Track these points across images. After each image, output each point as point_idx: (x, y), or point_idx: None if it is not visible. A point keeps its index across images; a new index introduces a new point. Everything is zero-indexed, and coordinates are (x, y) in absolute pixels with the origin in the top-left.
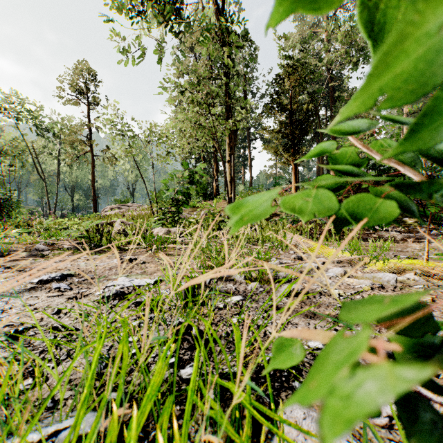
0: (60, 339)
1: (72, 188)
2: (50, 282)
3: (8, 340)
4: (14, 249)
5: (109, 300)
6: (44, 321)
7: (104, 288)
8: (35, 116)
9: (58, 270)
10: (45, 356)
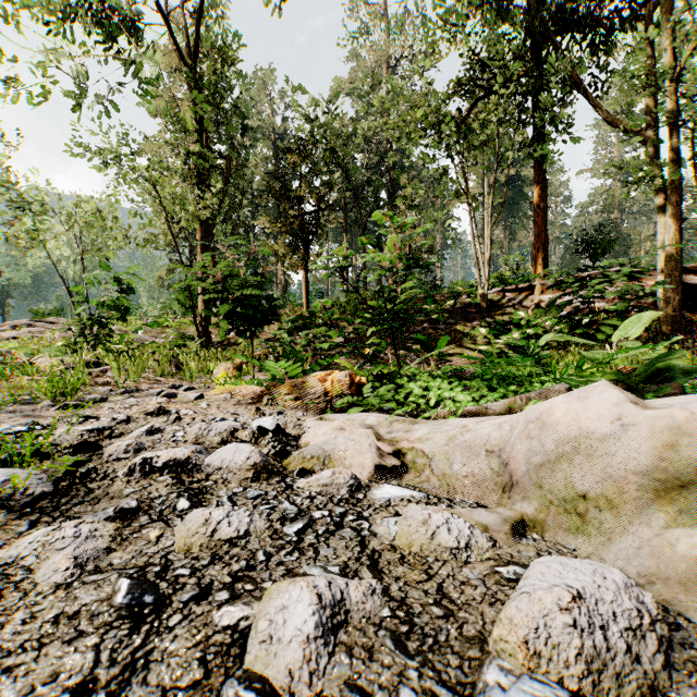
0: None
1: None
2: None
3: None
4: None
5: None
6: None
7: None
8: None
9: None
10: None
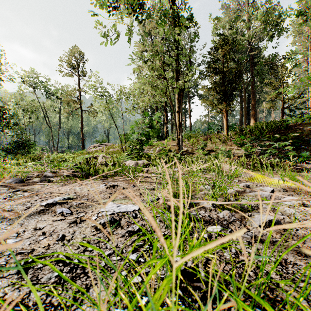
0: (65, 275)
1: (68, 133)
2: (55, 205)
3: (18, 273)
4: (30, 176)
5: (104, 227)
6: (50, 249)
7: (98, 214)
8: (45, 85)
9: (60, 194)
10: (51, 300)
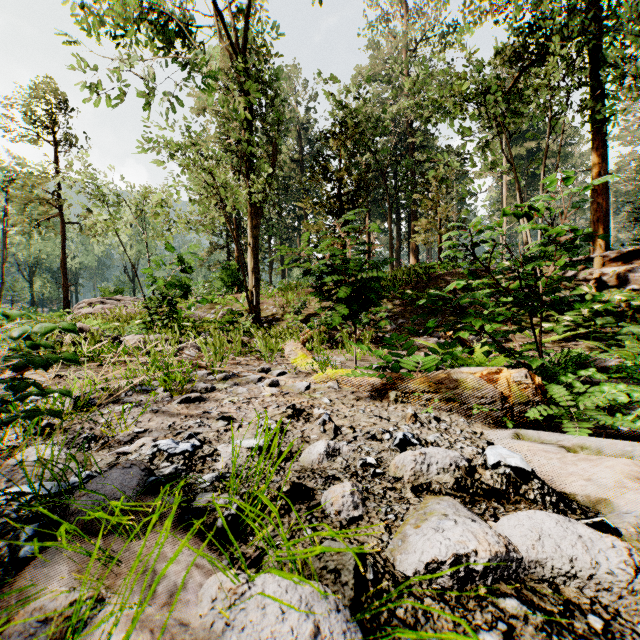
0: None
1: (31, 269)
2: None
3: None
4: None
5: None
6: None
7: None
8: None
9: None
10: None
